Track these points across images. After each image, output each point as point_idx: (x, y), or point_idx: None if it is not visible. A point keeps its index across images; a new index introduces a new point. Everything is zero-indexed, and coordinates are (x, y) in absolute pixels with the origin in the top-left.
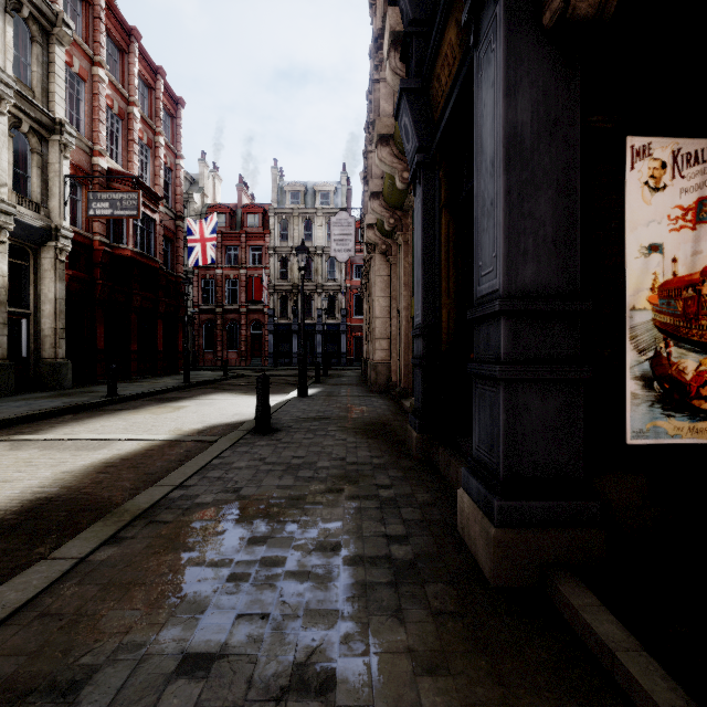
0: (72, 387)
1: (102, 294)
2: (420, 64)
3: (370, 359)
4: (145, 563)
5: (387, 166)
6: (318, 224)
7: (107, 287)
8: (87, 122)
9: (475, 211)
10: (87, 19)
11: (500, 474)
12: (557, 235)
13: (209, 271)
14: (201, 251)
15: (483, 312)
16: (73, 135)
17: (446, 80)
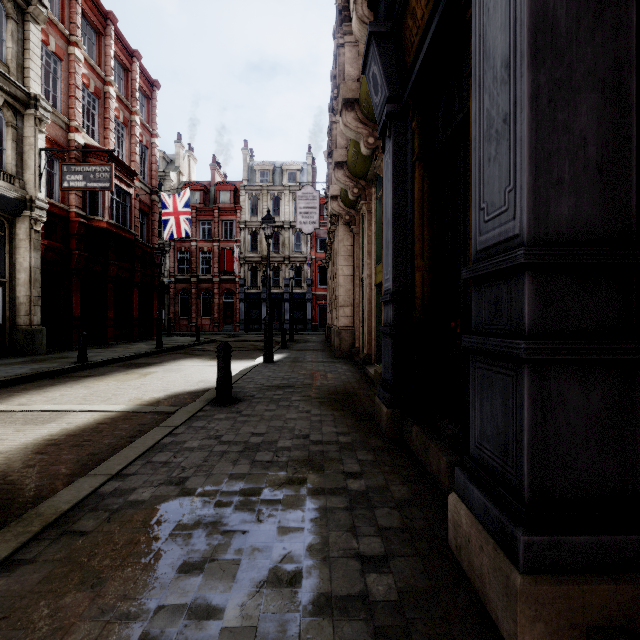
0: (47, 352)
1: (78, 263)
2: (390, 7)
3: (334, 326)
4: (30, 613)
5: (352, 131)
6: (286, 201)
7: (83, 257)
8: (64, 99)
9: (474, 140)
10: (64, 0)
11: (525, 494)
12: (603, 158)
13: (184, 243)
14: (175, 223)
15: (491, 267)
16: (48, 110)
17: (423, 11)
